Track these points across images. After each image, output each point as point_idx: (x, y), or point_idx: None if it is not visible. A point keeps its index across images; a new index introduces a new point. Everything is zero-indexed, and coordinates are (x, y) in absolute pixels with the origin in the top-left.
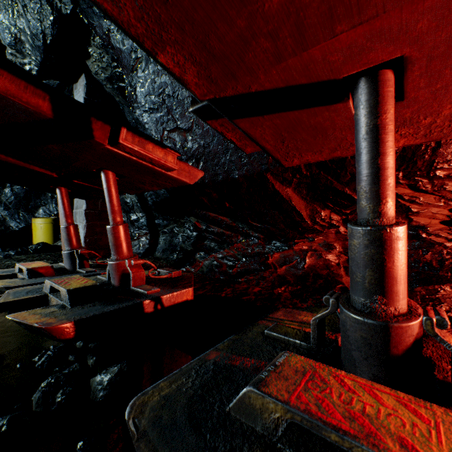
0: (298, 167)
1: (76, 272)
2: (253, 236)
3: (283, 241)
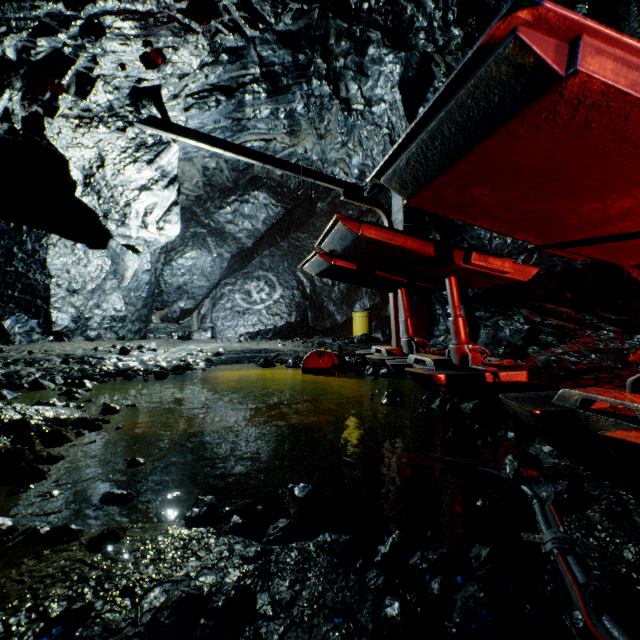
0: None
1: None
2: (605, 330)
3: None
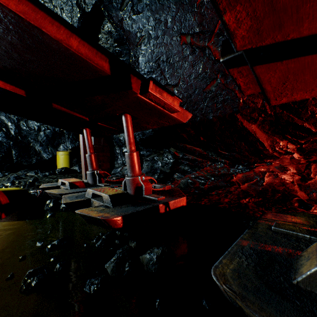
0: (264, 109)
1: (98, 186)
2: (220, 162)
3: (245, 165)
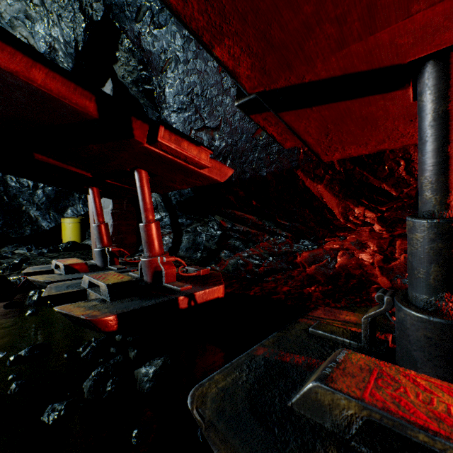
0: (331, 163)
1: (108, 269)
2: (280, 235)
3: (312, 240)
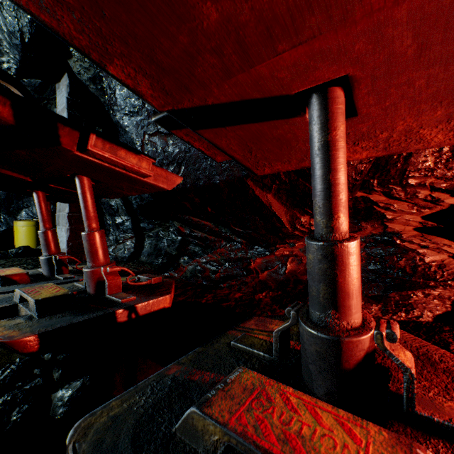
0: (277, 173)
1: (53, 279)
2: (235, 241)
3: (265, 247)
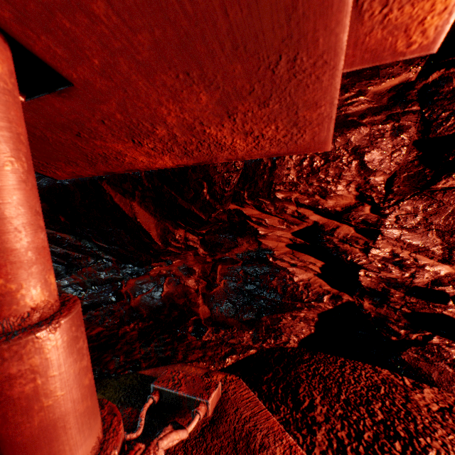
0: (138, 177)
1: None
2: (104, 259)
3: (137, 266)
